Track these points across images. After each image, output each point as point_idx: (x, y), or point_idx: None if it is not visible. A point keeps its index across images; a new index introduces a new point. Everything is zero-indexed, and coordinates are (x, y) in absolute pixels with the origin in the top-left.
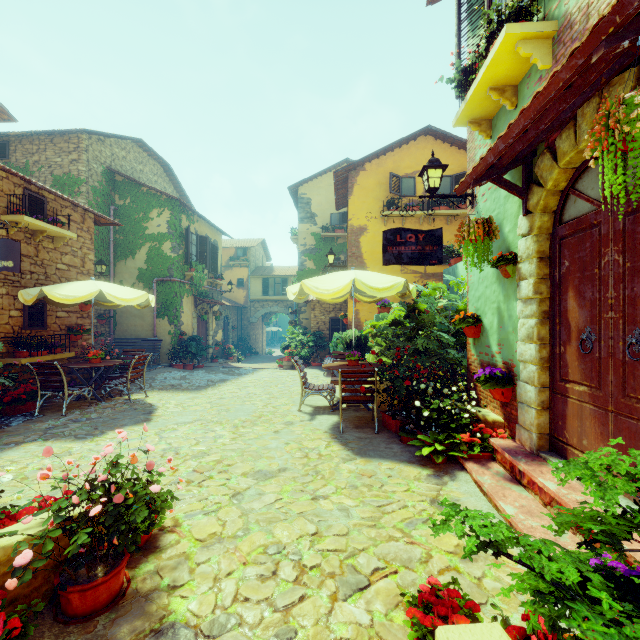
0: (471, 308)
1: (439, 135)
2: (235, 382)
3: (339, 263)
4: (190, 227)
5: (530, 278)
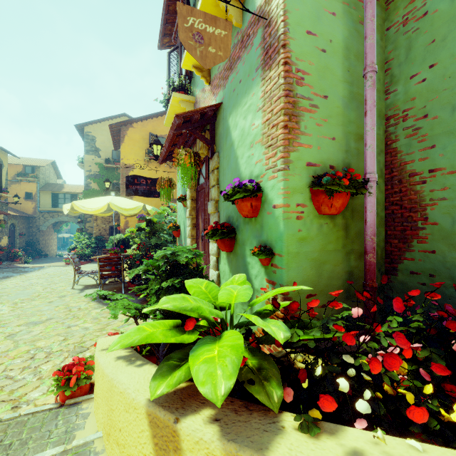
0: (178, 221)
1: None
2: (19, 277)
3: (116, 187)
4: None
5: (189, 208)
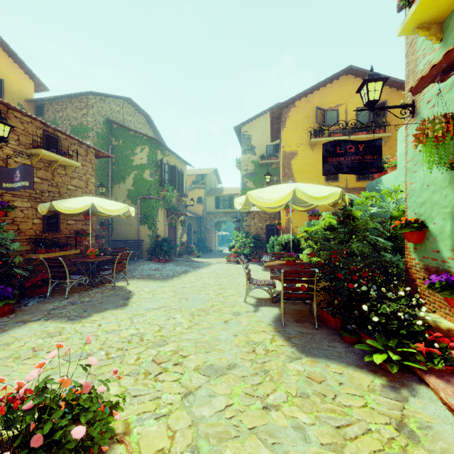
0: (411, 214)
1: (359, 73)
2: (194, 273)
3: (273, 182)
4: (163, 159)
5: None
